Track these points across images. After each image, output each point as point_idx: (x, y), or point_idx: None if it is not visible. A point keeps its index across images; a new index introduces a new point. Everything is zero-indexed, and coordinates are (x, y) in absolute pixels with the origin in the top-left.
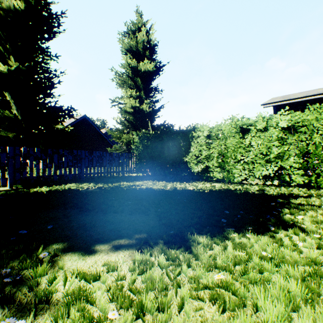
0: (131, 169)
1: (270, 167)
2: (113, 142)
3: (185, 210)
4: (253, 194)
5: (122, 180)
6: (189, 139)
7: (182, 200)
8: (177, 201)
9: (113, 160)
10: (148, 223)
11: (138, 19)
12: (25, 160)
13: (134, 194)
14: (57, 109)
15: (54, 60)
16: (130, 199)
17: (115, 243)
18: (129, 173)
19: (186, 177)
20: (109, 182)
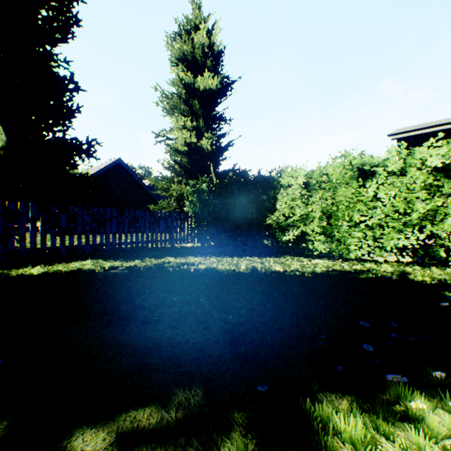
0: (184, 236)
1: (410, 234)
2: (161, 197)
3: (280, 318)
4: (388, 280)
5: (169, 254)
6: (273, 190)
7: (270, 293)
8: (262, 296)
9: (156, 223)
10: (207, 352)
11: (194, 13)
12: (12, 223)
13: (185, 280)
14: (68, 143)
15: (64, 69)
16: (178, 290)
17: (126, 424)
18: (182, 242)
19: (268, 249)
20: (147, 258)
